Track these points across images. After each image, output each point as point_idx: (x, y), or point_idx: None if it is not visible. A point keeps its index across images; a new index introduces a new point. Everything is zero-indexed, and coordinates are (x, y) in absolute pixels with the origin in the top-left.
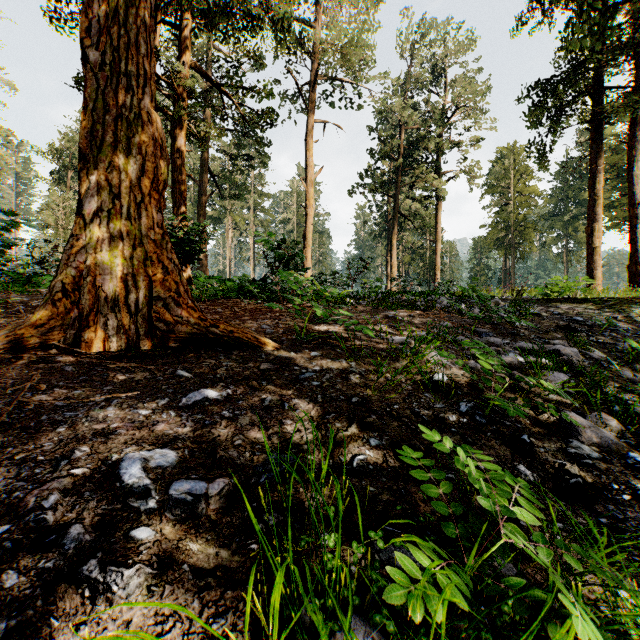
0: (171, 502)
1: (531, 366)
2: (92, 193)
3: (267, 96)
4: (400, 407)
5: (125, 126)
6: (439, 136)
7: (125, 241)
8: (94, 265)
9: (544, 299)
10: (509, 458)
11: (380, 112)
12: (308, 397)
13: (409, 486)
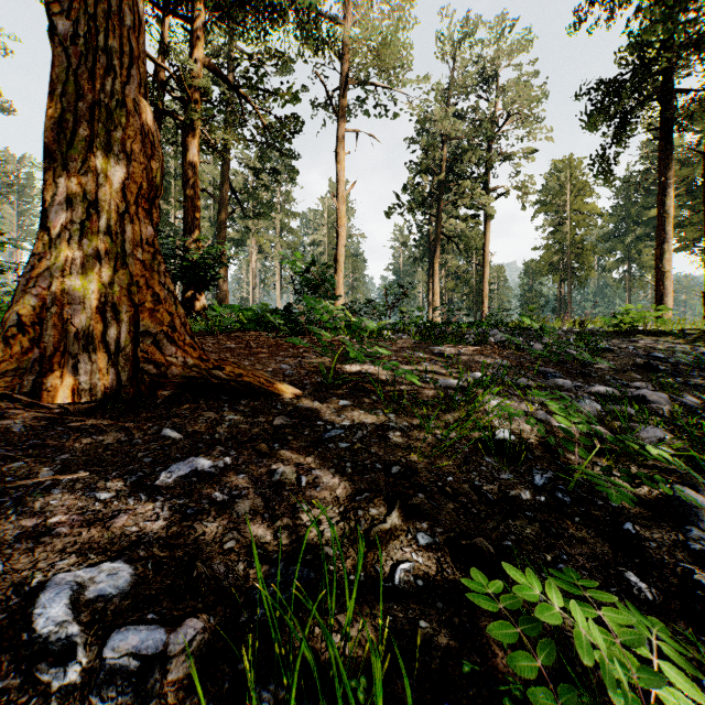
0: (102, 674)
1: (613, 417)
2: (60, 200)
3: (292, 99)
4: (455, 479)
5: (104, 116)
6: (487, 148)
7: (103, 261)
8: (61, 292)
9: (613, 331)
10: (610, 559)
11: (421, 121)
12: (333, 466)
13: (477, 617)
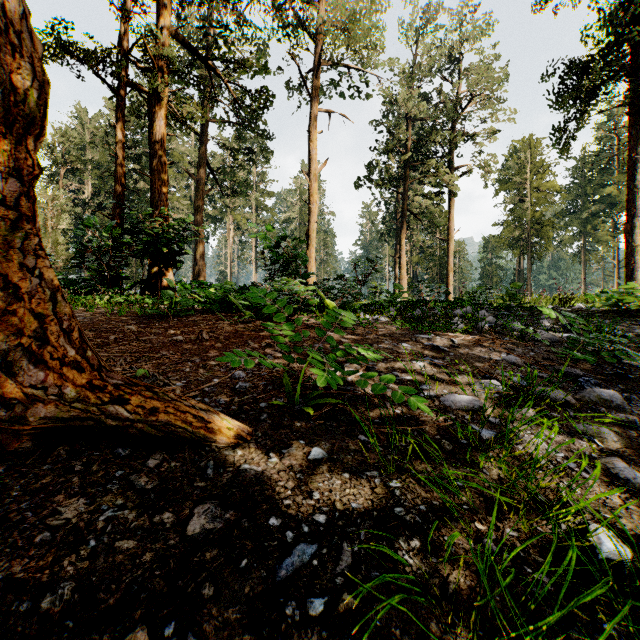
0: None
1: None
2: None
3: (262, 69)
4: None
5: None
6: (451, 128)
7: None
8: None
9: (610, 311)
10: None
11: (389, 102)
12: None
13: None
